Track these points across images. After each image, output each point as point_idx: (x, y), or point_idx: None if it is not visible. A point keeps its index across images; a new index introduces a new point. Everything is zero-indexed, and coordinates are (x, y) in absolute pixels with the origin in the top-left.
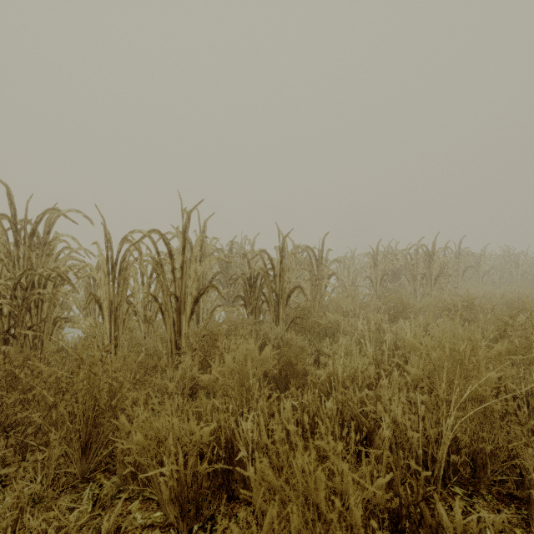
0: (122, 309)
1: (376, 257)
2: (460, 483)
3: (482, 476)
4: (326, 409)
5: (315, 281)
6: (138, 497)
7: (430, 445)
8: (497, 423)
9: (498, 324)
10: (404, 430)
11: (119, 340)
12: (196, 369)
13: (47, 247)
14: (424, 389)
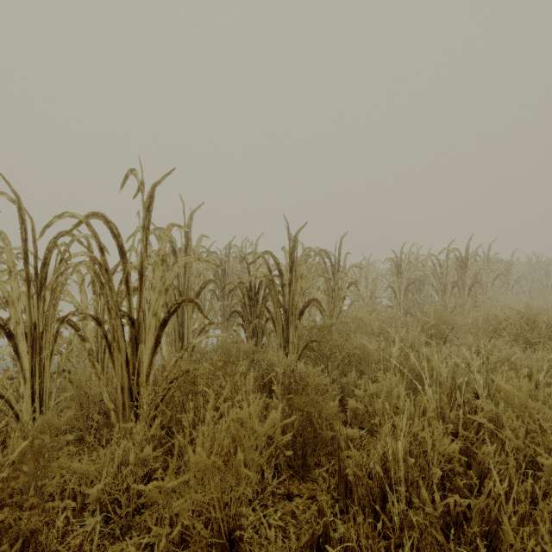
0: (48, 336)
1: (400, 263)
2: None
3: None
4: None
5: (332, 292)
6: None
7: None
8: None
9: None
10: None
11: (45, 385)
12: (150, 447)
13: None
14: None
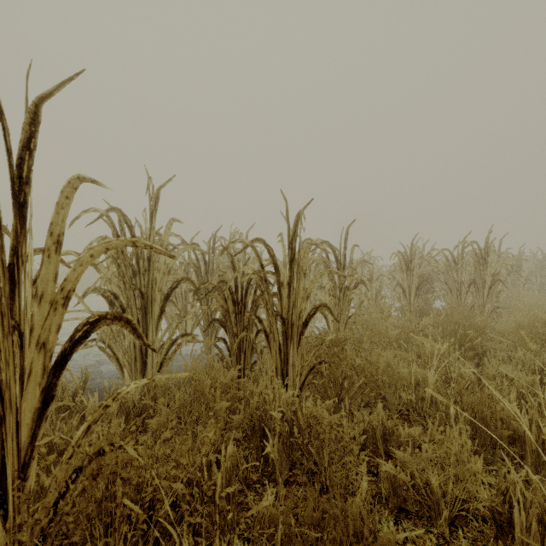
0: None
1: (410, 258)
2: None
3: None
4: None
5: (340, 292)
6: None
7: None
8: None
9: None
10: None
11: None
12: None
13: None
14: None
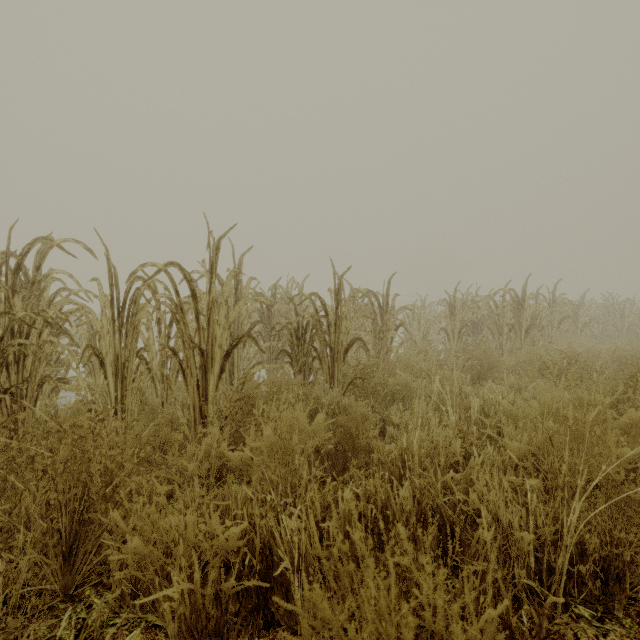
0: (131, 365)
1: (453, 304)
2: (584, 601)
3: (617, 591)
4: (400, 498)
5: (379, 333)
6: (139, 624)
7: (545, 550)
8: (637, 518)
9: (618, 384)
10: (509, 528)
11: (127, 407)
12: (225, 444)
13: (36, 287)
14: (529, 470)
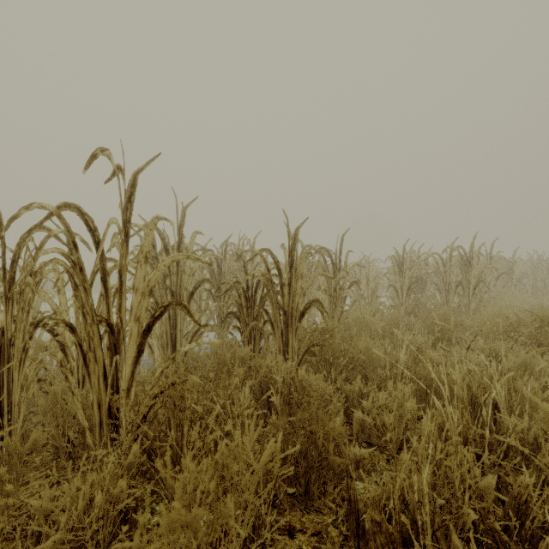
0: (17, 344)
1: (402, 261)
2: None
3: None
4: None
5: (334, 292)
6: None
7: None
8: None
9: None
10: None
11: (13, 399)
12: (124, 482)
13: None
14: None
